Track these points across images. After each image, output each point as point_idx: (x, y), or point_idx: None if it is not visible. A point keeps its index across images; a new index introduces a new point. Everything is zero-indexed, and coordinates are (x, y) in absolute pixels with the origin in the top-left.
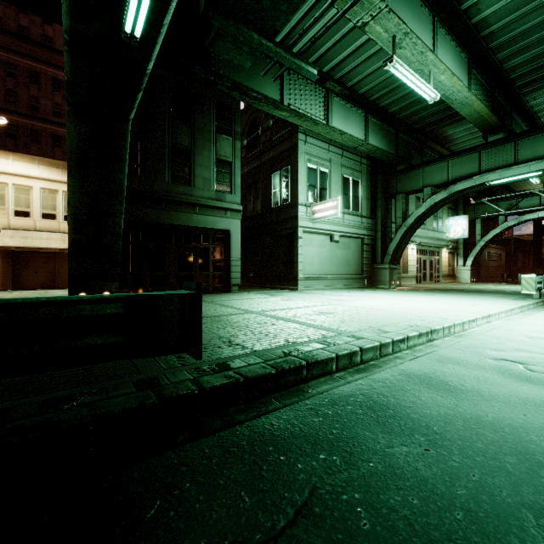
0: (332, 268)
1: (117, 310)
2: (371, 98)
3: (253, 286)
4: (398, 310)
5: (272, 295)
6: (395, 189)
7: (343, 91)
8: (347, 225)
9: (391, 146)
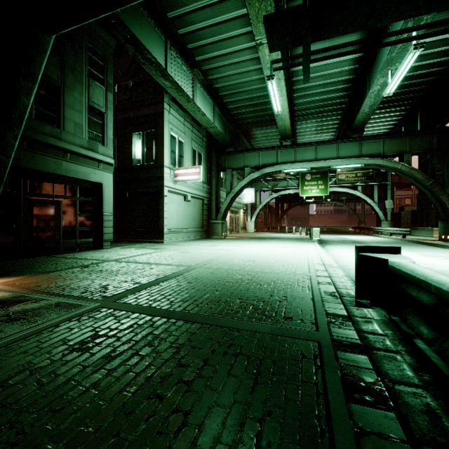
0: (185, 223)
1: None
2: (221, 93)
3: None
4: (282, 254)
5: (155, 249)
6: (224, 164)
7: (204, 81)
8: (195, 188)
9: (225, 133)
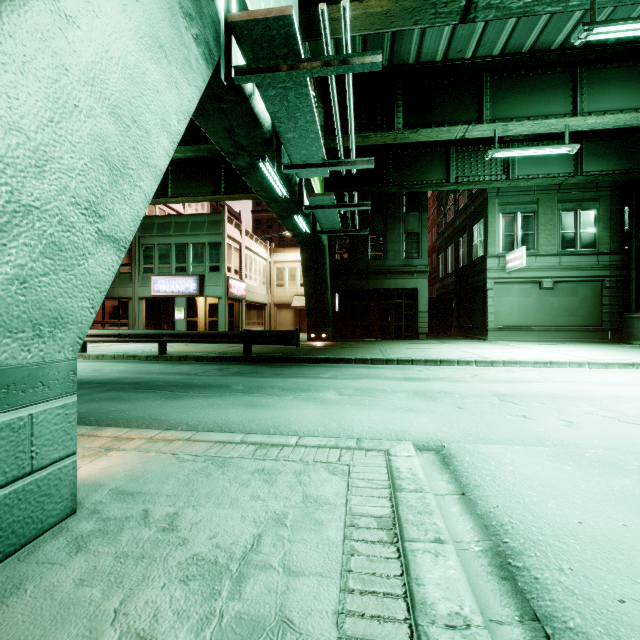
0: (543, 318)
1: (279, 334)
2: None
3: (462, 335)
4: (482, 354)
5: (442, 342)
6: None
7: (530, 135)
8: (567, 268)
9: (636, 160)
